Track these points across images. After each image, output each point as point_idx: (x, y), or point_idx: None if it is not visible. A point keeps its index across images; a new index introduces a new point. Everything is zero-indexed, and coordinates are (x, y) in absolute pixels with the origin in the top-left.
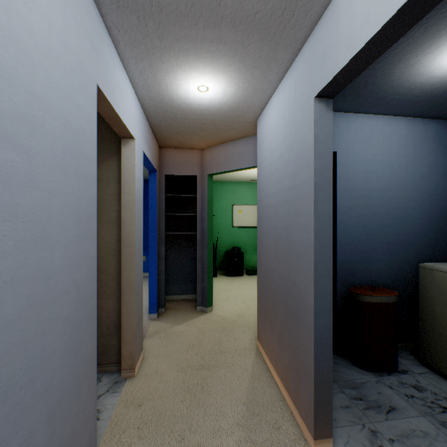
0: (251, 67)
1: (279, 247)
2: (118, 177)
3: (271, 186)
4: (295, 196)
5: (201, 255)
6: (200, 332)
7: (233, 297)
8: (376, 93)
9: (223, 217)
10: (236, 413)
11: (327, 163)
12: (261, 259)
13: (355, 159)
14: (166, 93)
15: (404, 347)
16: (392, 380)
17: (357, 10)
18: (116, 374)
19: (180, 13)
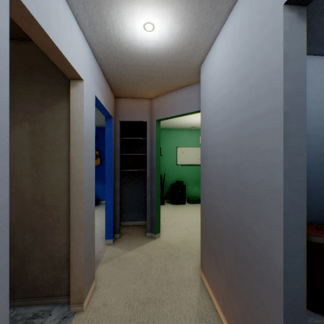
0: None
1: (227, 187)
2: (69, 118)
3: (217, 125)
4: (251, 131)
5: (150, 189)
6: (148, 259)
7: (177, 223)
8: None
9: (169, 157)
10: None
11: (299, 87)
12: (205, 196)
13: None
14: (113, 34)
15: None
16: None
17: None
18: (66, 306)
19: None
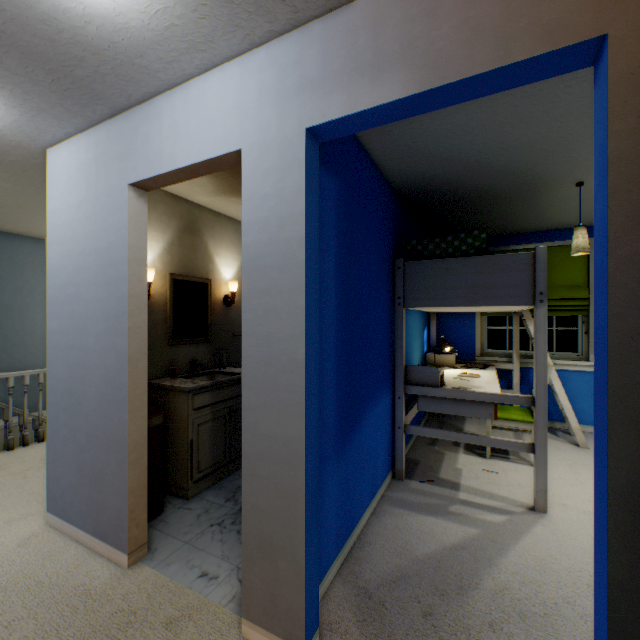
0: None
1: None
2: None
3: None
4: None
5: None
6: None
7: None
8: None
9: None
10: None
11: None
12: None
13: None
14: (181, 6)
15: None
16: None
17: None
18: None
19: (24, 54)
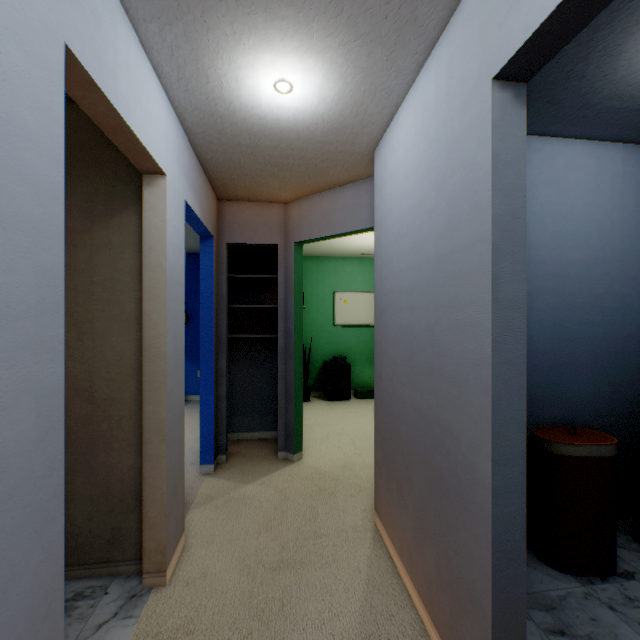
0: (368, 39)
1: (417, 362)
2: (139, 242)
3: (400, 257)
4: (450, 271)
5: (284, 371)
6: (281, 498)
7: (335, 435)
8: (582, 96)
9: (319, 311)
10: None
11: (516, 206)
12: (382, 380)
13: (540, 213)
14: (220, 95)
15: (621, 527)
16: (612, 592)
17: None
18: (135, 578)
19: None
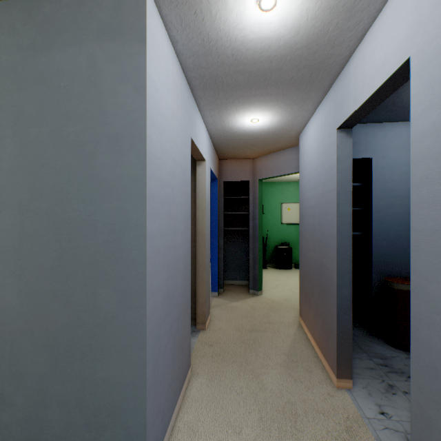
0: (290, 105)
1: (315, 239)
2: (194, 188)
3: (309, 191)
4: (325, 200)
5: (252, 247)
6: (251, 308)
7: (281, 285)
8: (406, 107)
9: (272, 215)
10: (279, 359)
11: (347, 176)
12: (302, 250)
13: (392, 163)
14: (227, 126)
15: None
16: None
17: (358, 79)
18: (193, 326)
19: (240, 86)
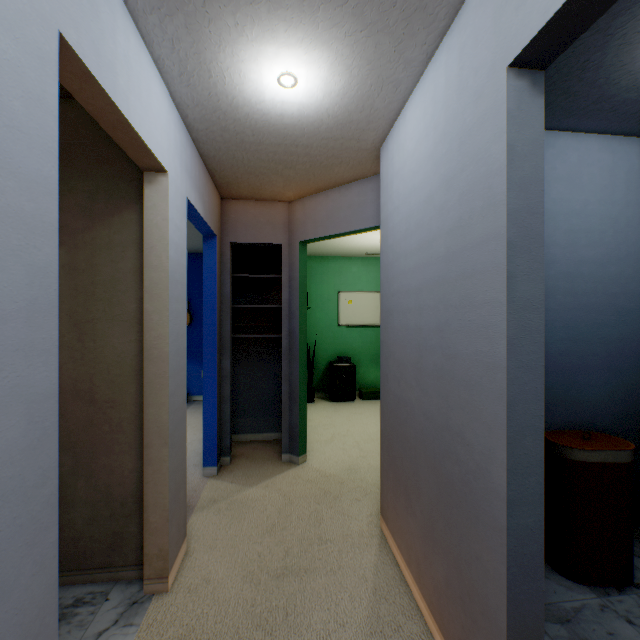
0: (375, 29)
1: (425, 365)
2: (140, 241)
3: (408, 256)
4: (461, 270)
5: (288, 372)
6: (285, 501)
7: (340, 436)
8: (598, 88)
9: (323, 311)
10: None
11: (533, 201)
12: (389, 382)
13: (552, 210)
14: (223, 90)
15: (636, 534)
16: (629, 604)
17: None
18: (136, 584)
19: None
